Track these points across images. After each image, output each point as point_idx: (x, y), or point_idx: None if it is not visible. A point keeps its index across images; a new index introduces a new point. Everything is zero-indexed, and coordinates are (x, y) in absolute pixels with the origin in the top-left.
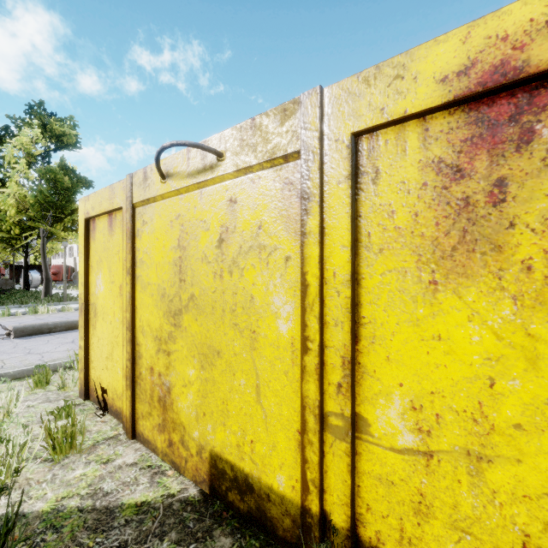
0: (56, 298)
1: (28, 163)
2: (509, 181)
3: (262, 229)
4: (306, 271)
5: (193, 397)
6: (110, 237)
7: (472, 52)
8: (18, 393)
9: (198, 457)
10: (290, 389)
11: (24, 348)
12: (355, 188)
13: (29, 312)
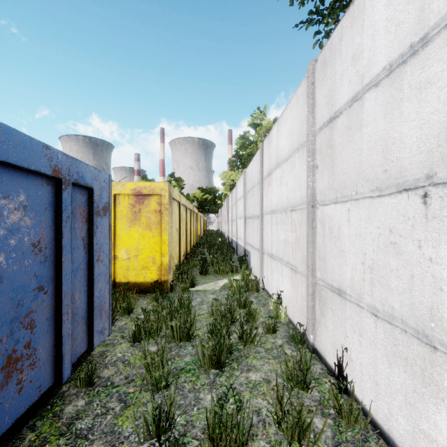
0: None
1: None
2: (141, 209)
3: None
4: None
5: None
6: None
7: (135, 187)
8: None
9: None
10: None
11: None
12: (115, 205)
13: None
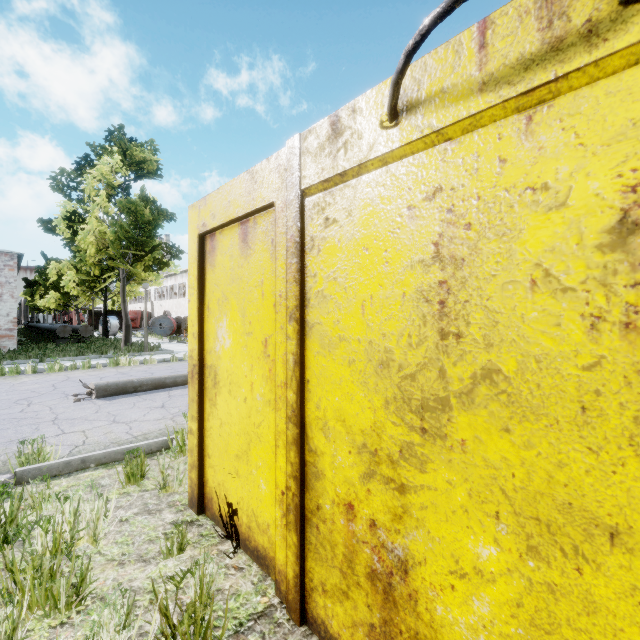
0: (137, 347)
1: (108, 196)
2: None
3: None
4: None
5: (491, 612)
6: (243, 259)
7: None
8: (107, 499)
9: None
10: None
11: (108, 413)
12: None
13: (110, 364)
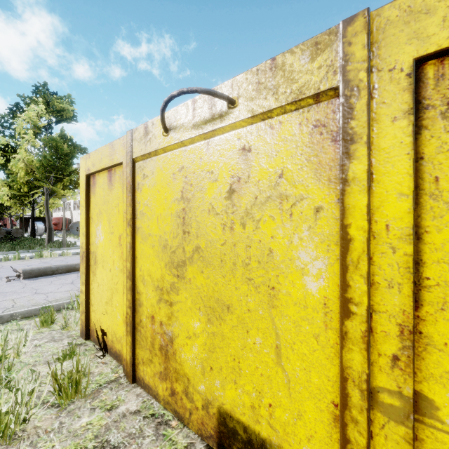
0: (57, 244)
1: (35, 134)
2: None
3: (283, 177)
4: (349, 223)
5: (198, 350)
6: (109, 191)
7: None
8: (26, 333)
9: (204, 411)
10: (322, 354)
11: (31, 288)
12: (414, 126)
13: (35, 256)
